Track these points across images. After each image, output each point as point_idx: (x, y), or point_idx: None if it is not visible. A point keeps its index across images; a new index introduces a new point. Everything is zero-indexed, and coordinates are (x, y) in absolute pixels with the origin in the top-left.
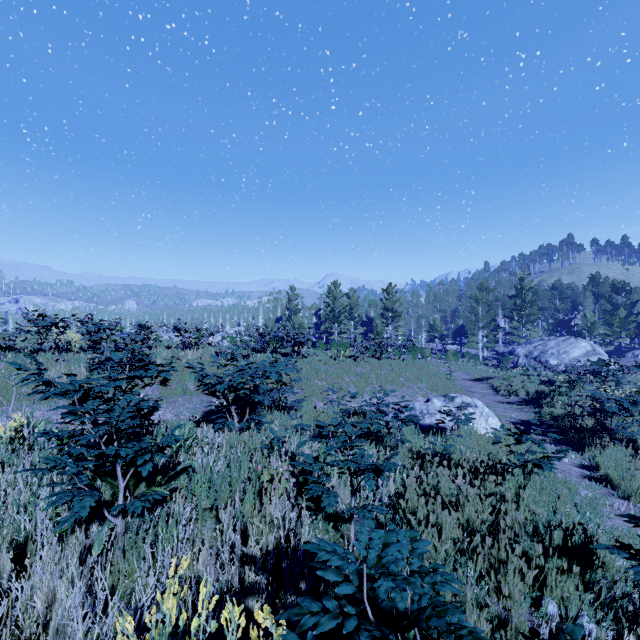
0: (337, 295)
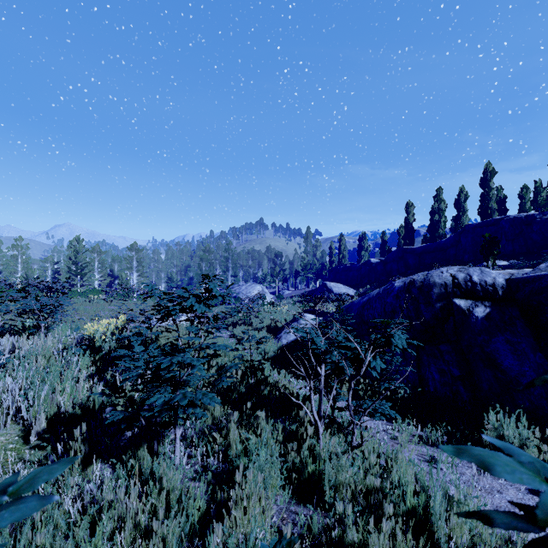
0: (80, 250)
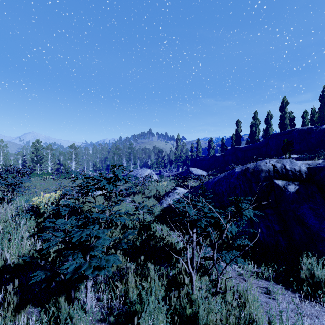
0: (39, 148)
